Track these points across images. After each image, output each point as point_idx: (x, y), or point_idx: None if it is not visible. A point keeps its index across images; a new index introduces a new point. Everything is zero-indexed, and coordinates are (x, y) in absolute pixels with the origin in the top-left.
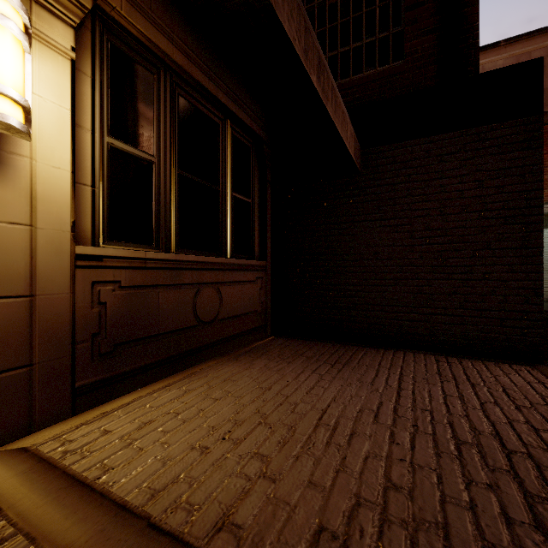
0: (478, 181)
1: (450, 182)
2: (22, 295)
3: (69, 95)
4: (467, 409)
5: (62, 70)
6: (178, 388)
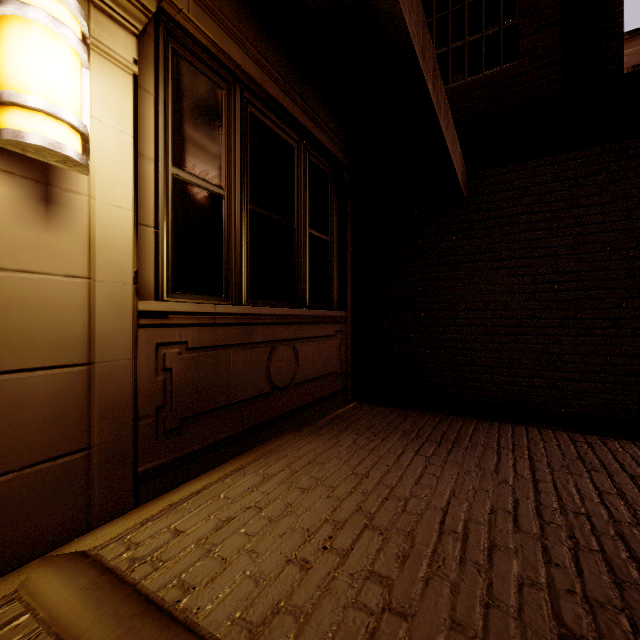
0: (625, 211)
1: (587, 213)
2: (79, 364)
3: (131, 118)
4: (637, 514)
5: (123, 88)
6: (254, 472)
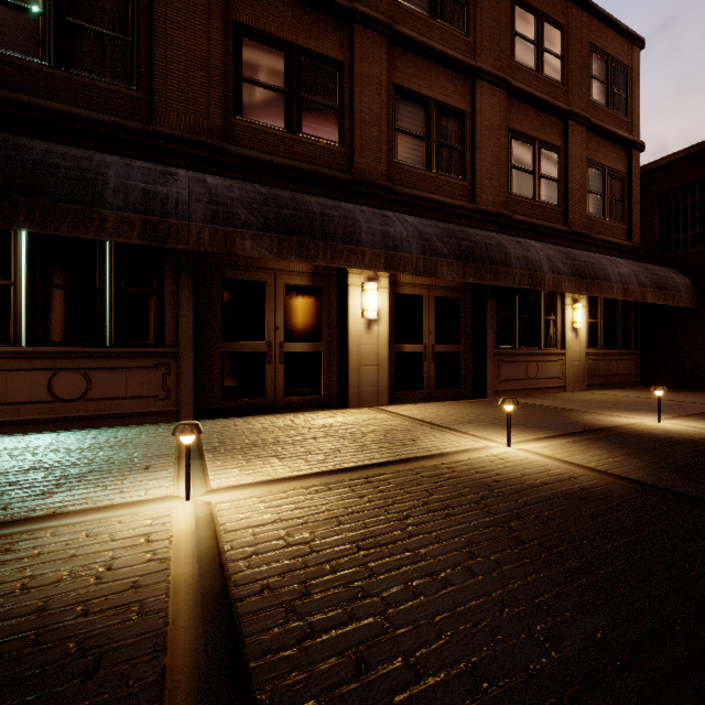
0: None
1: None
2: (579, 361)
3: (584, 315)
4: None
5: (583, 310)
6: (609, 391)
